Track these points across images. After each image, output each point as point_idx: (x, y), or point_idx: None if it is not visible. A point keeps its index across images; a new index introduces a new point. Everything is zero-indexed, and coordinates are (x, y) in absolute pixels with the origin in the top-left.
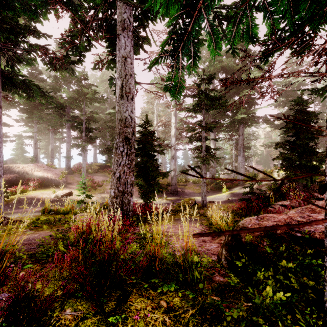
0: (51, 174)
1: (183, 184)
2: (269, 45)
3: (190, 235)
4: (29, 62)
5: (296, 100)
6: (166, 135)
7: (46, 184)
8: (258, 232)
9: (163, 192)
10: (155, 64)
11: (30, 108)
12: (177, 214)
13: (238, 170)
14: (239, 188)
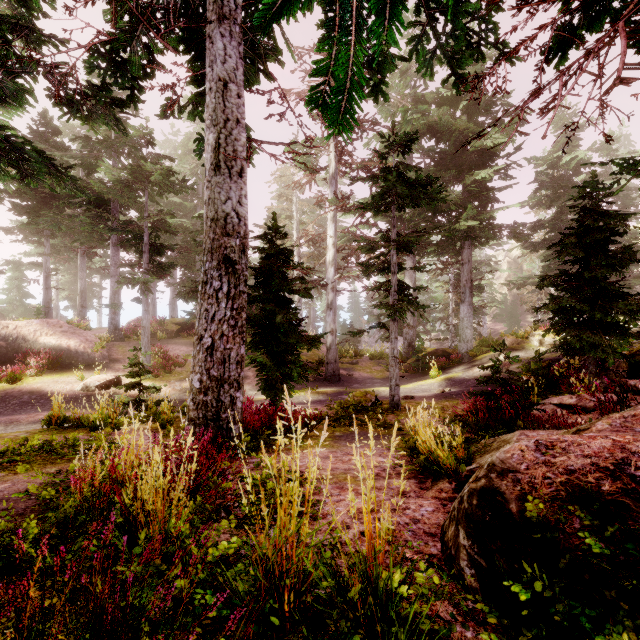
0: (77, 341)
1: (350, 361)
2: (573, 13)
3: (369, 478)
4: (18, 97)
5: (582, 190)
6: (316, 263)
7: (65, 362)
8: (549, 487)
9: (311, 378)
10: (279, 14)
11: (36, 204)
12: (339, 425)
13: (461, 332)
14: (463, 369)
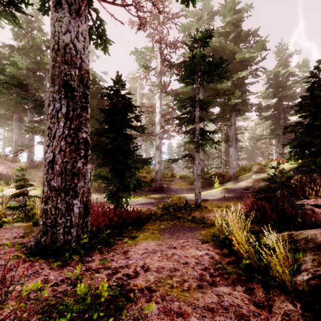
0: (2, 167)
1: (169, 180)
2: None
3: (195, 285)
4: None
5: (311, 72)
6: (150, 126)
7: None
8: None
9: (146, 189)
10: None
11: None
12: (163, 220)
13: (230, 163)
14: (232, 183)
